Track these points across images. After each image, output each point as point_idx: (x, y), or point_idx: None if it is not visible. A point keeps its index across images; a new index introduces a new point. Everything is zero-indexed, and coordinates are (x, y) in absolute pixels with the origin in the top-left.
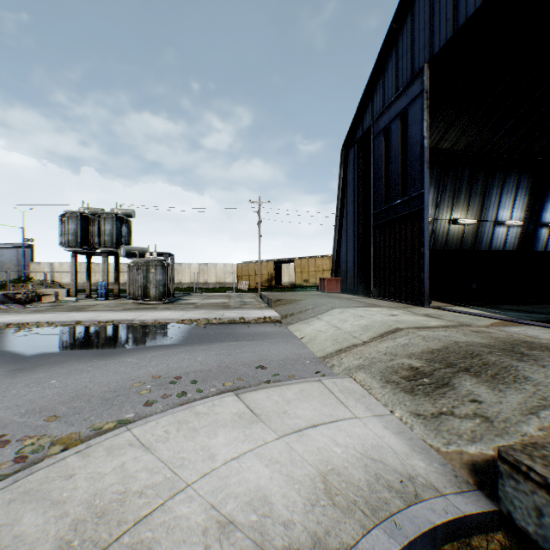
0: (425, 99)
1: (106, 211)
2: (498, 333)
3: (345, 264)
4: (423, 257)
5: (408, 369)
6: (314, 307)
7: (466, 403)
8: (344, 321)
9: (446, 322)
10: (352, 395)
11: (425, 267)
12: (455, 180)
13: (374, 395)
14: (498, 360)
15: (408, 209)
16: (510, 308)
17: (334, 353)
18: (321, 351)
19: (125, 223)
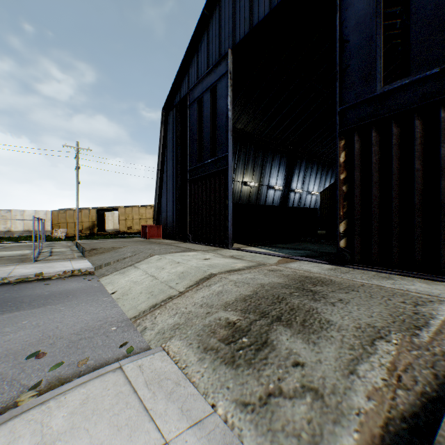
0: (230, 78)
1: None
2: (287, 271)
3: (165, 213)
4: (228, 208)
5: (226, 325)
6: (132, 254)
7: (290, 369)
8: (161, 269)
9: (248, 263)
10: (163, 387)
11: (230, 216)
12: (246, 153)
13: (191, 378)
14: (301, 303)
15: (217, 167)
16: (282, 246)
17: (148, 310)
18: (134, 308)
19: None
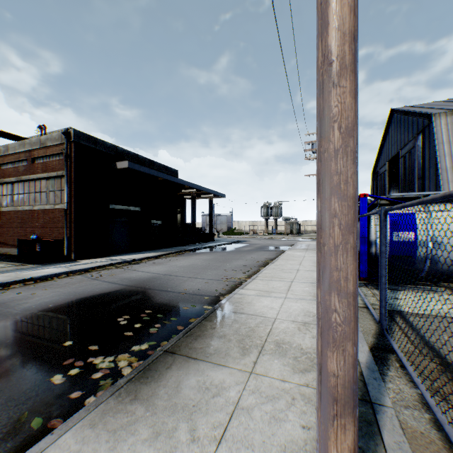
0: (386, 173)
1: (275, 205)
2: None
3: None
4: None
5: None
6: None
7: None
8: None
9: None
10: None
11: None
12: None
13: None
14: None
15: None
16: None
17: None
18: None
19: (281, 208)
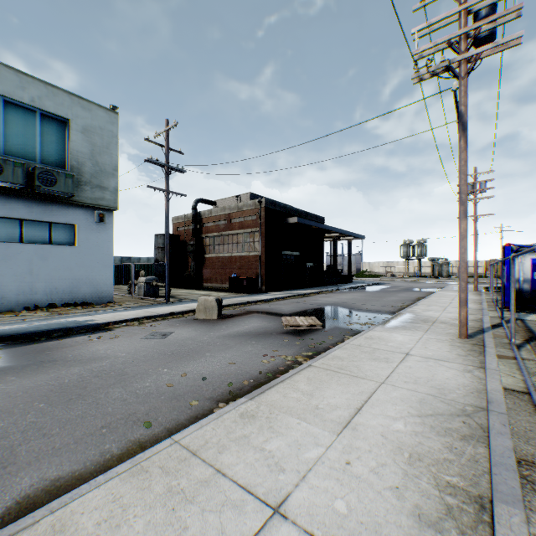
0: None
1: (418, 243)
2: None
3: None
4: None
5: None
6: None
7: None
8: None
9: None
10: None
11: None
12: None
13: None
14: None
15: None
16: None
17: None
18: None
19: (425, 247)
